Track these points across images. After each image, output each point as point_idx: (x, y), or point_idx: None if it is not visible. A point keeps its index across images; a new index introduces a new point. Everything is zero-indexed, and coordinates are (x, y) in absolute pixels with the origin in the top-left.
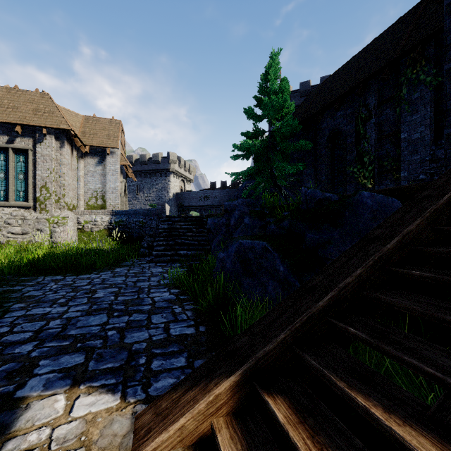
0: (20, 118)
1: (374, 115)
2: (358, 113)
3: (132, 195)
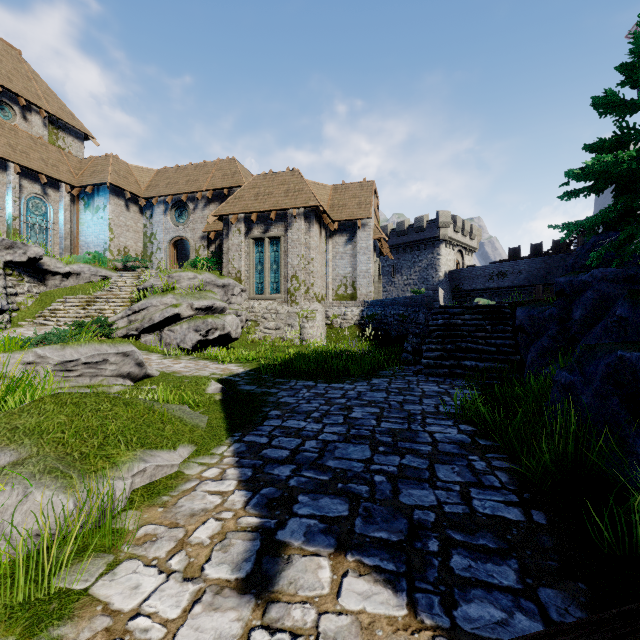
0: (274, 203)
1: None
2: None
3: (386, 279)
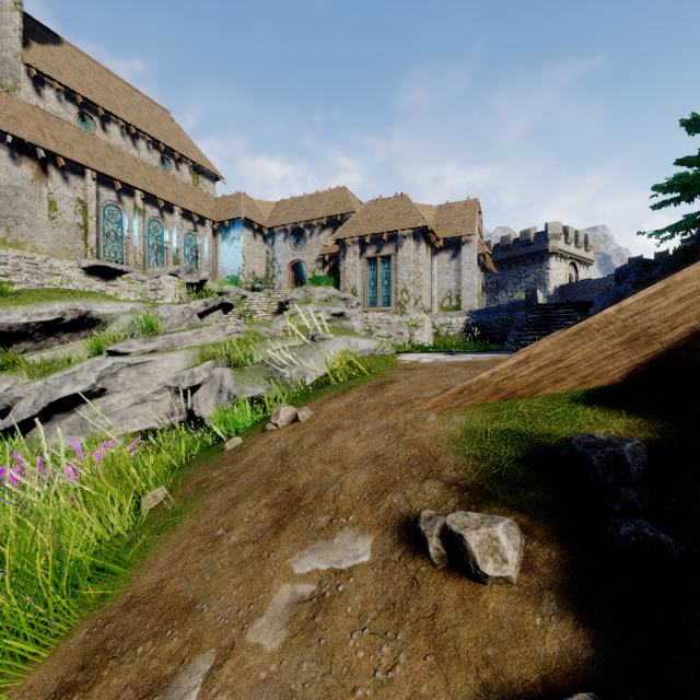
0: (386, 226)
1: None
2: None
3: (489, 297)
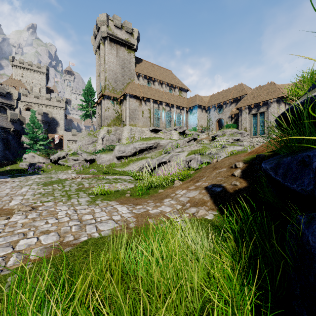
0: (261, 99)
1: None
2: None
3: None
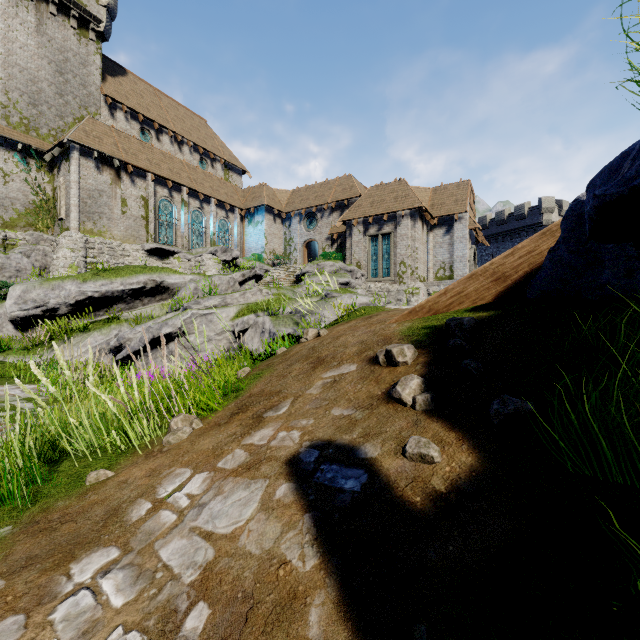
0: (386, 208)
1: None
2: None
3: None
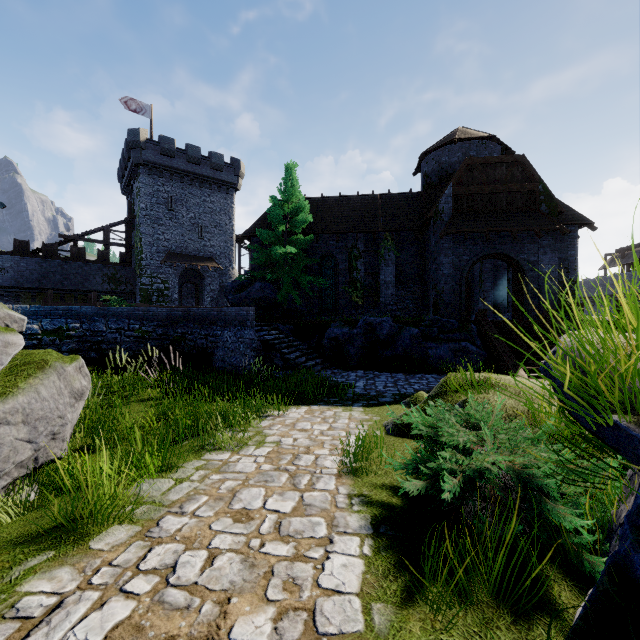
0: None
1: (363, 257)
2: (351, 251)
3: None
